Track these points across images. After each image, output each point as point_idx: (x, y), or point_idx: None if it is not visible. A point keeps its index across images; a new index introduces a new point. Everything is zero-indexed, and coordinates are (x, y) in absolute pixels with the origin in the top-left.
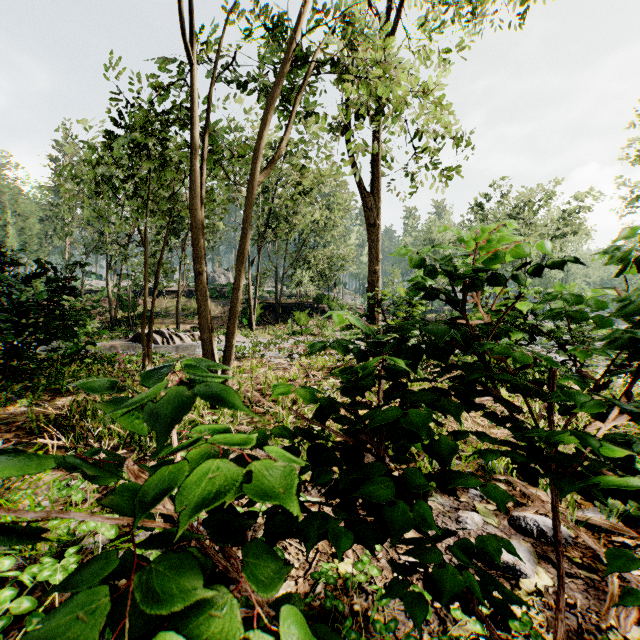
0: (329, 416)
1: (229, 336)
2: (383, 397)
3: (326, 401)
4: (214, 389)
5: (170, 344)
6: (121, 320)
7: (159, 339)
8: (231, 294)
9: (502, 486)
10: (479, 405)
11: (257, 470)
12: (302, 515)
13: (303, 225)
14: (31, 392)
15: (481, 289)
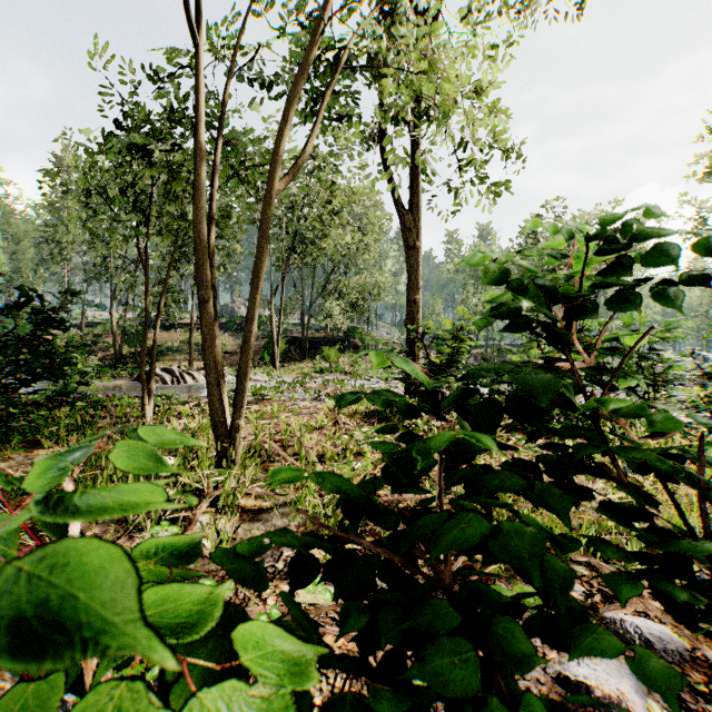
0: (364, 514)
1: (241, 377)
2: (443, 476)
3: (359, 492)
4: (69, 560)
5: (181, 384)
6: (127, 356)
7: (168, 378)
8: None
9: (583, 570)
10: (588, 490)
11: (207, 707)
12: (327, 617)
13: (333, 249)
14: (7, 443)
15: (596, 316)
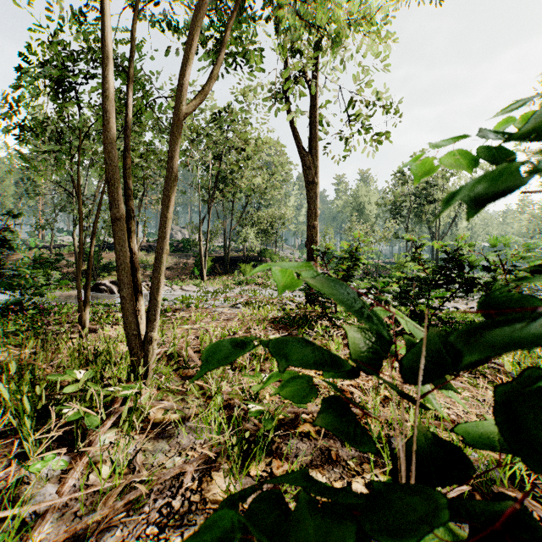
0: None
1: (154, 292)
2: None
3: None
4: None
5: None
6: None
7: (115, 289)
8: (186, 248)
9: None
10: None
11: None
12: None
13: (248, 188)
14: None
15: None
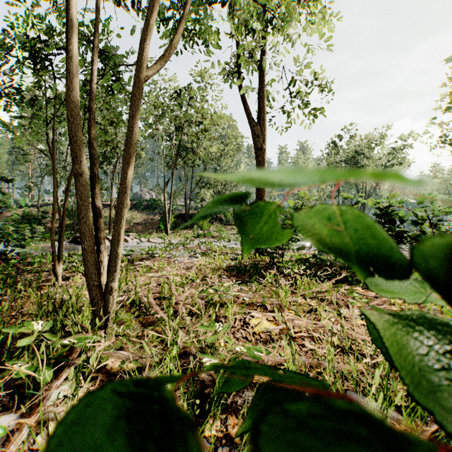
0: None
1: (114, 244)
2: None
3: None
4: None
5: None
6: (68, 226)
7: None
8: (153, 207)
9: None
10: None
11: None
12: None
13: (206, 156)
14: None
15: None
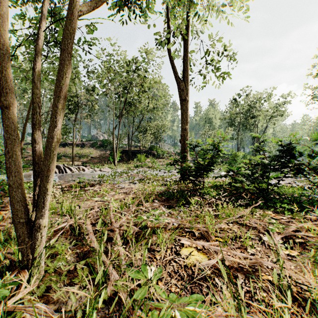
0: None
1: (43, 179)
2: None
3: None
4: None
5: (64, 173)
6: None
7: (57, 170)
8: (105, 145)
9: None
10: None
11: None
12: None
13: (143, 108)
14: None
15: None
